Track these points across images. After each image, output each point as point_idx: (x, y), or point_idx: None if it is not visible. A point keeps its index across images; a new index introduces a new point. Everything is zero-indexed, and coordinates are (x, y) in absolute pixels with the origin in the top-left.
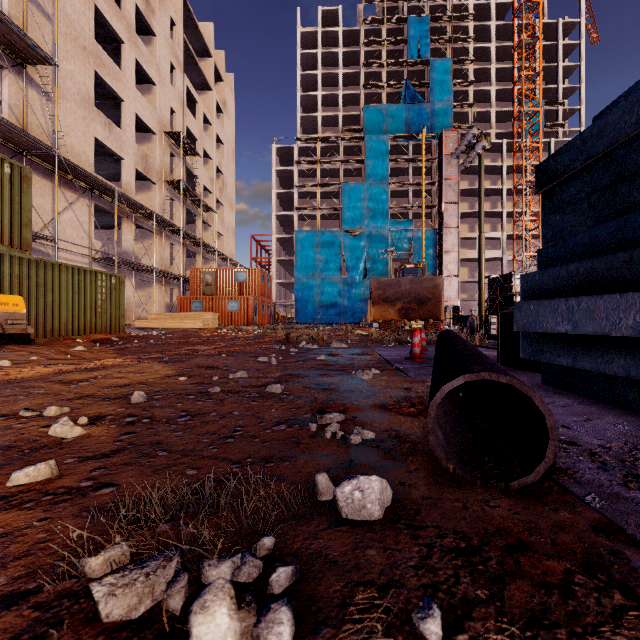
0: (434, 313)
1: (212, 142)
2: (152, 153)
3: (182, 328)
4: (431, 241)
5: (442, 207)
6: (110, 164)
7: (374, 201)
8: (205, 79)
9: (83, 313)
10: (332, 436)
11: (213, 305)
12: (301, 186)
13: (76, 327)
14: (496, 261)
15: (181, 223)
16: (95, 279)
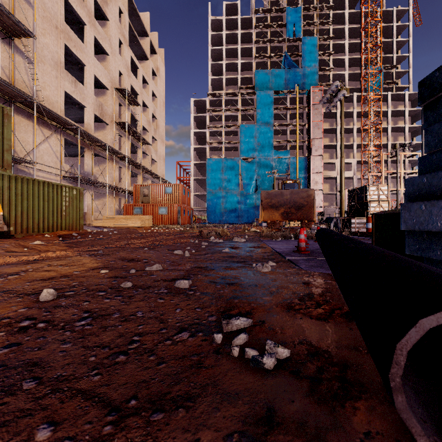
0: (308, 216)
1: (149, 96)
2: (106, 103)
3: (126, 226)
4: (303, 165)
5: (310, 141)
6: (76, 111)
7: (262, 137)
8: (144, 52)
9: (51, 215)
10: (240, 352)
11: (149, 210)
12: (211, 127)
13: (46, 226)
14: (349, 179)
15: (126, 152)
16: (60, 191)
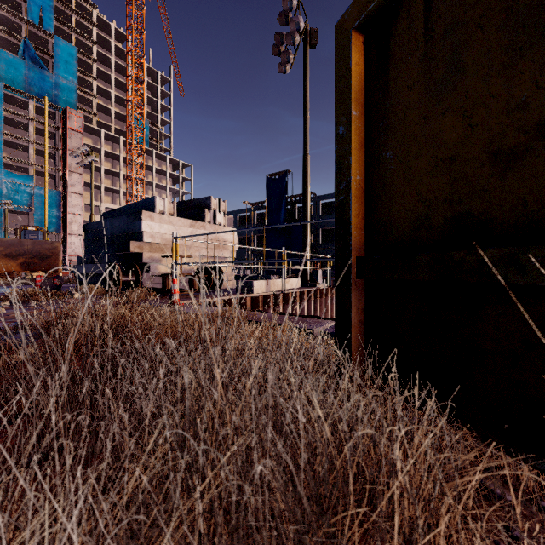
0: (54, 266)
1: None
2: None
3: None
4: (55, 201)
5: (67, 174)
6: None
7: None
8: None
9: None
10: None
11: None
12: None
13: None
14: None
15: None
16: None
